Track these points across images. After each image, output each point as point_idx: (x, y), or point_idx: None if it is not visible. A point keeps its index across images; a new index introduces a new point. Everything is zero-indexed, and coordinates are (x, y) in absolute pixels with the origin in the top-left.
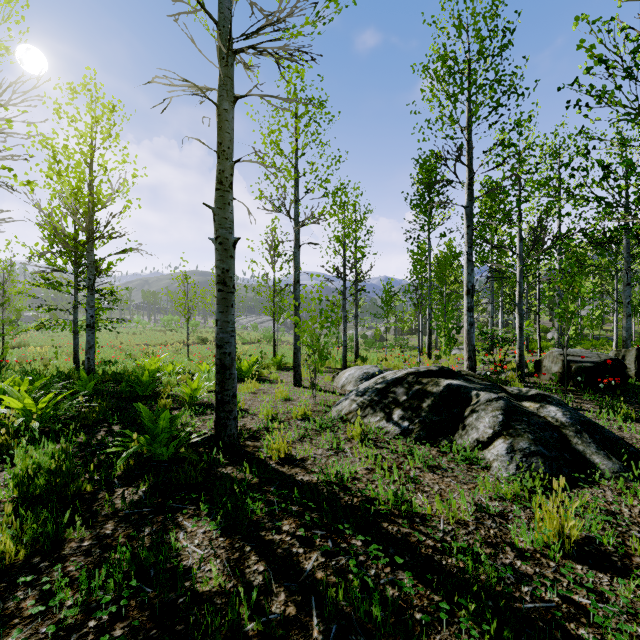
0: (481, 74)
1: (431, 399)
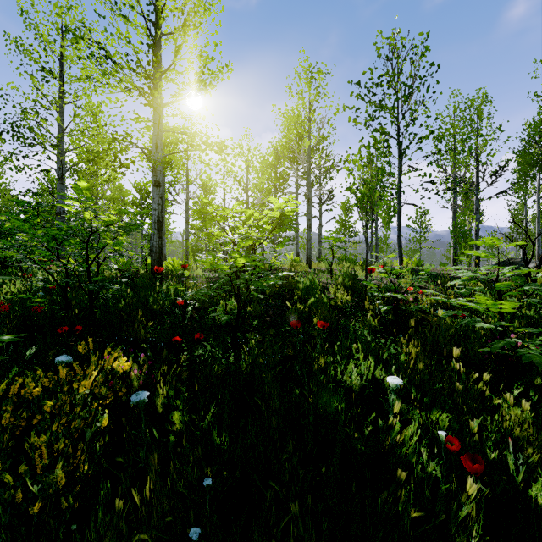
0: (541, 155)
1: (515, 263)
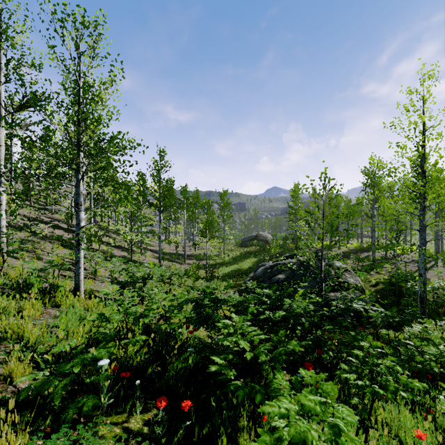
0: None
1: None
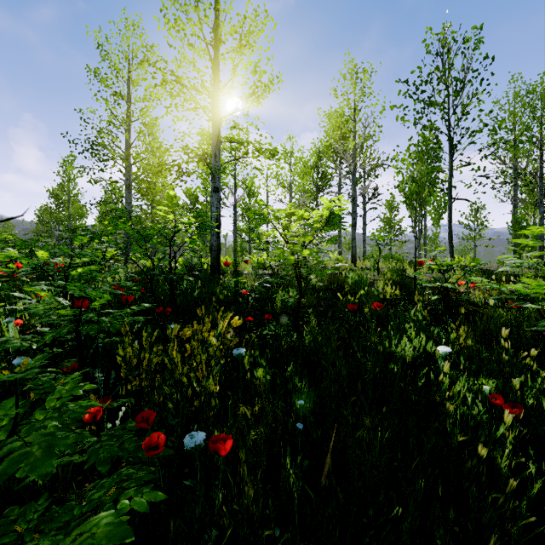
0: None
1: None
